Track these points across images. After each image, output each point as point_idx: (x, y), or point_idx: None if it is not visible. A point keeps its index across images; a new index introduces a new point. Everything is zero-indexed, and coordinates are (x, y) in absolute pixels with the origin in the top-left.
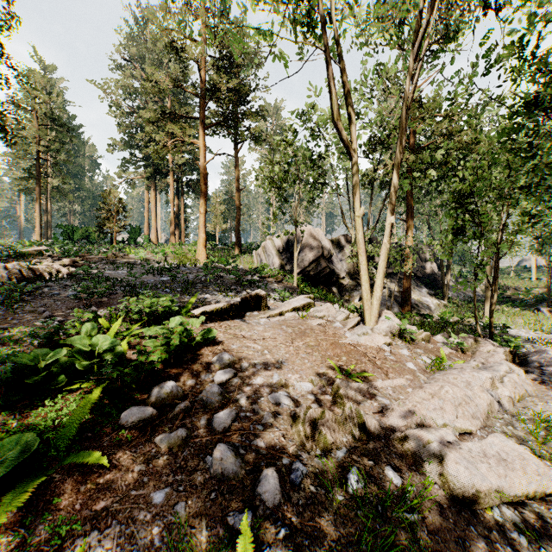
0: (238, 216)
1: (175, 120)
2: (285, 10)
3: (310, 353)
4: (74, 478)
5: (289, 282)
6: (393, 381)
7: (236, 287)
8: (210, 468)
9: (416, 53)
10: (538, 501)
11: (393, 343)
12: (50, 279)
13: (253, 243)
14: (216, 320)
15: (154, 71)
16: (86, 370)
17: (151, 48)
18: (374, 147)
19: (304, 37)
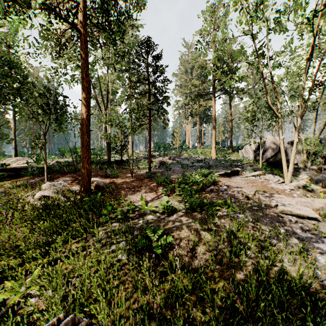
0: (231, 133)
1: (202, 96)
2: (247, 68)
3: (252, 186)
4: (200, 195)
5: (257, 166)
6: (280, 195)
7: (229, 167)
8: (223, 197)
9: (306, 72)
10: (309, 220)
11: (295, 190)
12: (168, 164)
13: (239, 145)
14: (222, 177)
15: (194, 80)
16: (194, 183)
17: (189, 61)
18: (316, 87)
19: (256, 73)
